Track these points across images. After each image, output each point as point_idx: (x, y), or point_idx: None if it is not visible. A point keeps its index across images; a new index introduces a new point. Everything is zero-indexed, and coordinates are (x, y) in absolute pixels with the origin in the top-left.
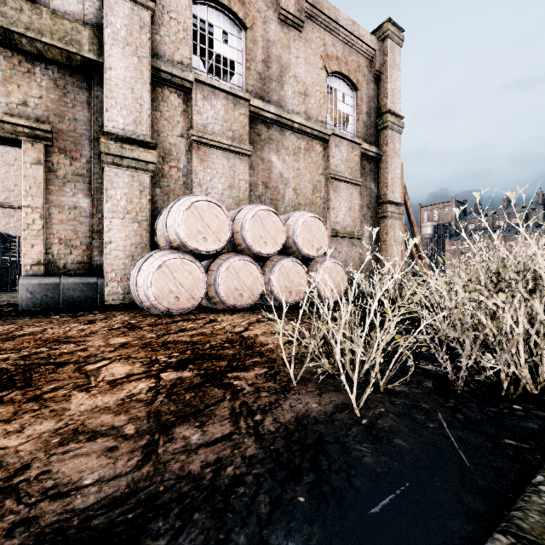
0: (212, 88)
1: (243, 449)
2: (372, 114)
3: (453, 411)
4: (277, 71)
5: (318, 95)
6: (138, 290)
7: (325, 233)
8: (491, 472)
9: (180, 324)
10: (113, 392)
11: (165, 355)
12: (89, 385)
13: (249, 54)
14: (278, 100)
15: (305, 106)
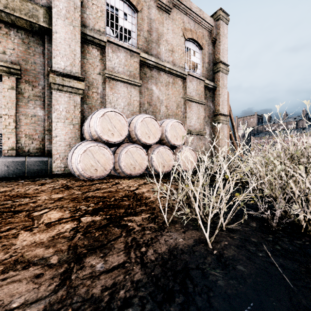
0: (117, 46)
1: (132, 275)
2: (211, 63)
3: (273, 244)
4: (156, 37)
5: (179, 52)
6: (72, 165)
7: (184, 131)
8: (310, 292)
9: (97, 185)
10: (48, 231)
11: (85, 205)
12: (33, 226)
13: (140, 26)
14: (157, 54)
15: (172, 58)
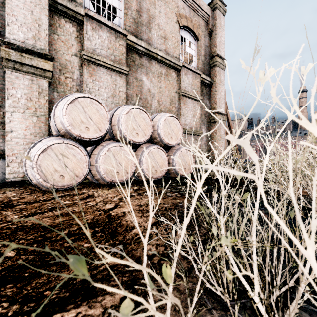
0: (99, 23)
1: None
2: (207, 57)
3: None
4: (146, 19)
5: (173, 40)
6: (26, 170)
7: (180, 129)
8: None
9: (57, 200)
10: None
11: None
12: None
13: (127, 4)
14: (147, 39)
15: (165, 46)
